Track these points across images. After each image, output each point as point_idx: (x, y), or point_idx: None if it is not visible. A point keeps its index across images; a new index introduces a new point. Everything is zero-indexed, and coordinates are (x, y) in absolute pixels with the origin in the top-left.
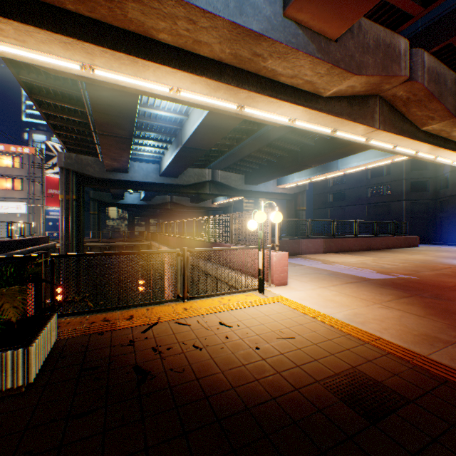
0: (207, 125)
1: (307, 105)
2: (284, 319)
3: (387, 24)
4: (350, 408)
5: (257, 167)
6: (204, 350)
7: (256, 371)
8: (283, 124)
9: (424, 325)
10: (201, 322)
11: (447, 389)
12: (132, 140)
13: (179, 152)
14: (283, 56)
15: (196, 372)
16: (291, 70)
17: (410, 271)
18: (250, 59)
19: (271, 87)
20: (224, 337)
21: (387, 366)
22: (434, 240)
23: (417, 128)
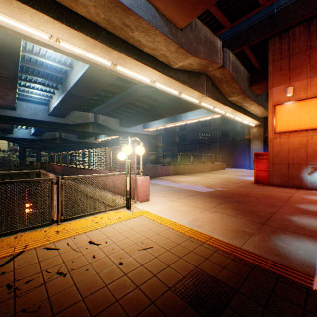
0: (89, 77)
1: (163, 71)
2: (145, 230)
3: (211, 29)
4: (197, 311)
5: (129, 115)
6: (68, 276)
7: (117, 290)
8: (147, 83)
9: (236, 222)
10: (71, 244)
11: (257, 273)
12: (18, 81)
13: (65, 96)
14: (146, 31)
15: (53, 307)
16: (152, 43)
17: (223, 185)
18: (121, 27)
19: (137, 53)
20: (91, 257)
21: (218, 261)
22: (232, 165)
23: (226, 98)
